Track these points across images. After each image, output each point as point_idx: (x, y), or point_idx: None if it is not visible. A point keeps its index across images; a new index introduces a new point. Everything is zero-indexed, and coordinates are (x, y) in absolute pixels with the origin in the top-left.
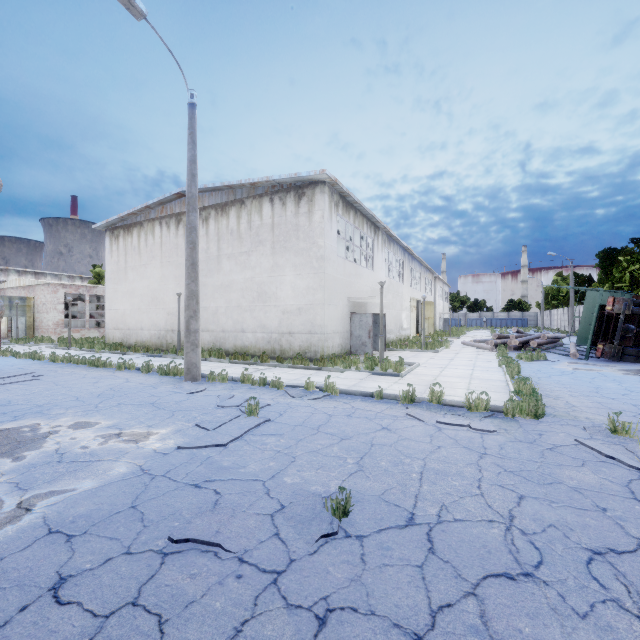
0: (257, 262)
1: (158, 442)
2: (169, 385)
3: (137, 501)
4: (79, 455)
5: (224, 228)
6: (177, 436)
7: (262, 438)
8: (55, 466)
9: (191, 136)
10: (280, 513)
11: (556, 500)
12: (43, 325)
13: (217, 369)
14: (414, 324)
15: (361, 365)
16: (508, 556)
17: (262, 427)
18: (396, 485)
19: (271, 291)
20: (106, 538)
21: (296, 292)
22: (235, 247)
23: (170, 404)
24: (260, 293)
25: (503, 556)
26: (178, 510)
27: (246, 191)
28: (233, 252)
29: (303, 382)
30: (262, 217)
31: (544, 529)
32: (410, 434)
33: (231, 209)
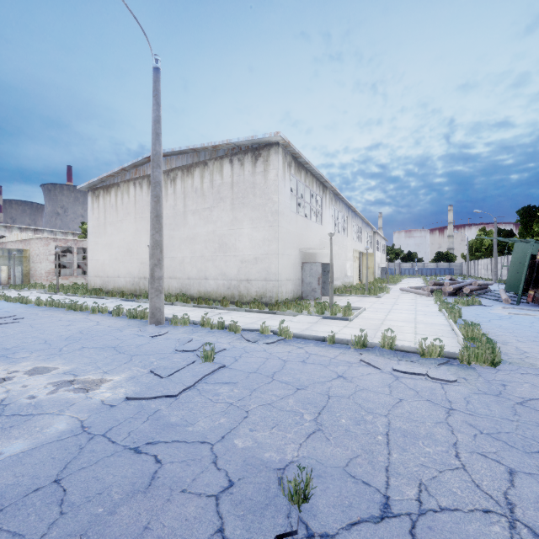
0: (218, 217)
1: (108, 391)
2: (134, 328)
3: (64, 472)
4: (22, 407)
5: (189, 187)
6: (129, 384)
7: (215, 387)
8: None
9: (155, 98)
10: (227, 494)
11: None
12: (37, 273)
13: (181, 313)
14: (357, 272)
15: (312, 309)
16: None
17: (216, 374)
18: (361, 452)
19: (231, 242)
20: (8, 534)
21: (253, 243)
22: (199, 204)
23: (131, 348)
24: (221, 244)
25: None
26: (107, 487)
27: (209, 154)
28: (197, 208)
29: (259, 326)
30: (223, 176)
31: None
32: (367, 384)
33: (195, 170)
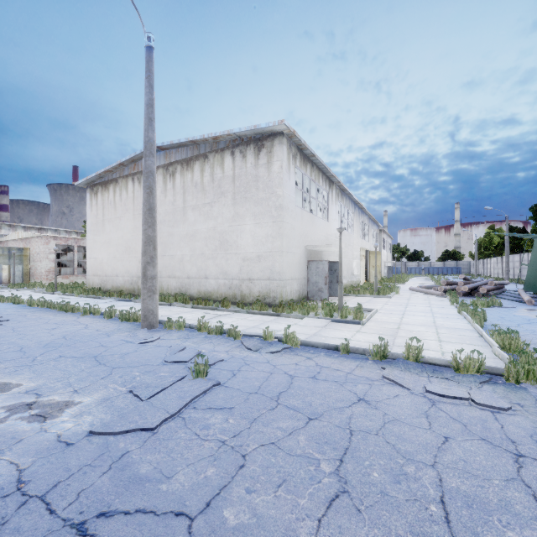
0: (219, 212)
1: (70, 420)
2: (124, 332)
3: None
4: None
5: (189, 181)
6: (99, 409)
7: (205, 415)
8: None
9: (148, 79)
10: None
11: None
12: (37, 272)
13: (178, 314)
14: (363, 271)
15: (319, 311)
16: None
17: (208, 395)
18: None
19: (232, 239)
20: None
21: (256, 240)
22: (199, 199)
23: (114, 357)
24: (222, 241)
25: None
26: None
27: (209, 146)
28: (197, 203)
29: (261, 330)
30: (224, 170)
31: None
32: (397, 411)
33: (195, 163)
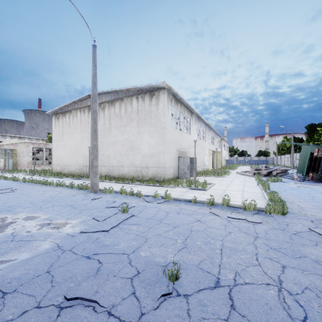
0: (129, 130)
1: (70, 228)
2: (82, 195)
3: (51, 268)
4: (24, 236)
5: (112, 113)
6: (81, 225)
7: (129, 226)
8: (8, 243)
9: (94, 62)
10: (136, 277)
11: (306, 269)
12: (22, 163)
13: (108, 186)
14: (211, 163)
15: (184, 184)
16: (283, 312)
17: (129, 219)
18: (207, 258)
19: (137, 145)
20: (26, 295)
21: (150, 146)
22: (118, 122)
23: (80, 206)
24: (131, 146)
25: (280, 312)
26: (74, 274)
27: (124, 93)
28: (117, 125)
29: (153, 193)
30: (132, 107)
31: (303, 291)
32: (213, 224)
33: (116, 103)
